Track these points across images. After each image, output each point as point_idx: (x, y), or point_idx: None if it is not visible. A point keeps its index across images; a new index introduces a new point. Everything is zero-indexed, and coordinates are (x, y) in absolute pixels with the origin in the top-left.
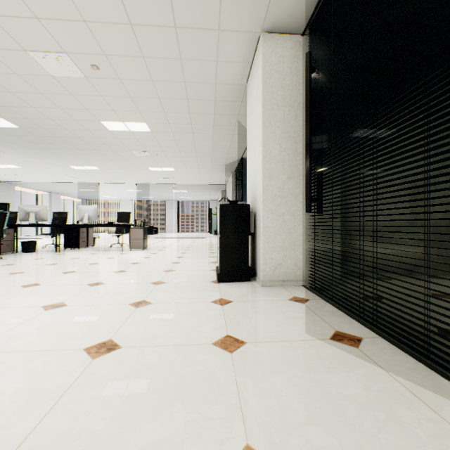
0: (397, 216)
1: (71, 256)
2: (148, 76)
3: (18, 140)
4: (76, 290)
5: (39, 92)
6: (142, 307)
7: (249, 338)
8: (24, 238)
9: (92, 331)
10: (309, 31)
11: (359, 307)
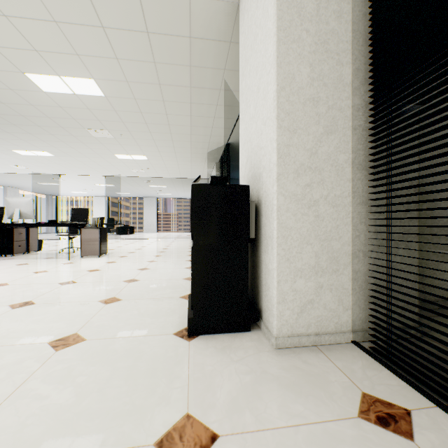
0: None
1: None
2: None
3: None
4: None
5: None
6: None
7: None
8: None
9: None
10: None
11: None
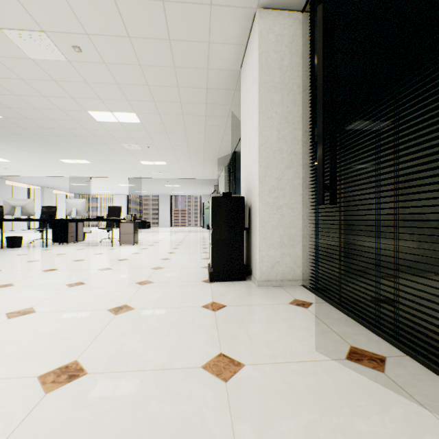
0: (401, 210)
1: (57, 251)
2: (135, 60)
3: (3, 132)
4: (52, 292)
5: (20, 78)
6: (122, 314)
7: (247, 358)
8: (14, 233)
9: (56, 348)
10: (309, 7)
11: (375, 315)
